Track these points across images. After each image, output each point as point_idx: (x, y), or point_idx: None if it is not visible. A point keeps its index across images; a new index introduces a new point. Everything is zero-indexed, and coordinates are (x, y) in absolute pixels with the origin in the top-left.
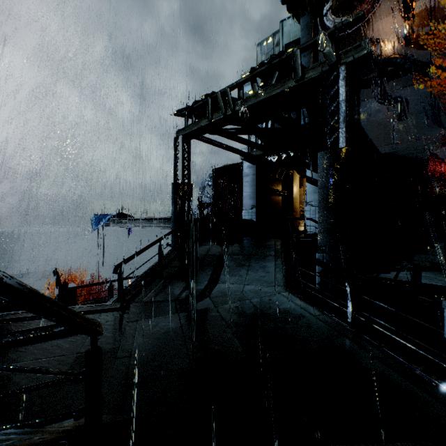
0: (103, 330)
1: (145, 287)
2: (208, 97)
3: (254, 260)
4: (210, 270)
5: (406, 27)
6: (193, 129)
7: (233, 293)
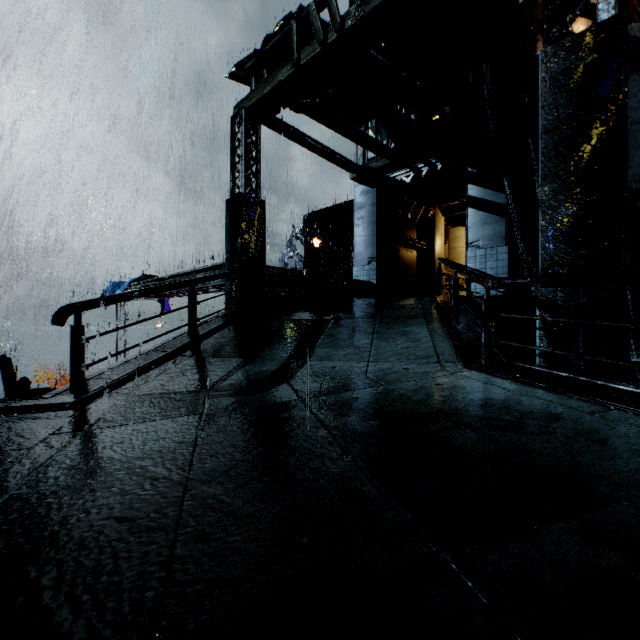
0: None
1: (146, 368)
2: (292, 20)
3: (382, 324)
4: (294, 341)
5: None
6: (264, 92)
7: (343, 375)
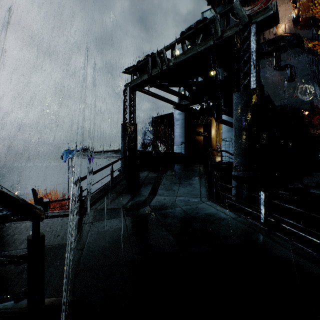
0: (43, 215)
1: (99, 198)
2: (149, 57)
3: (183, 179)
4: (150, 187)
5: (294, 13)
6: (137, 82)
7: (167, 202)
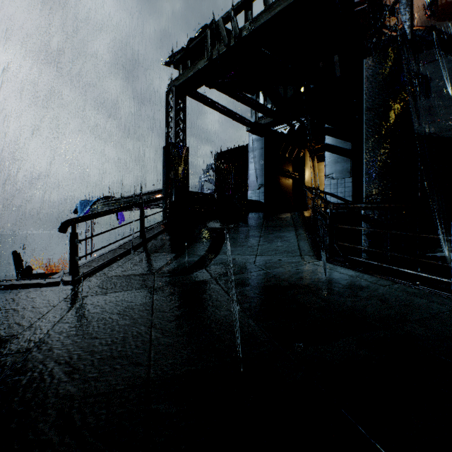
0: None
1: (115, 259)
2: (207, 29)
3: (266, 231)
4: (209, 242)
5: None
6: (188, 75)
7: (240, 264)
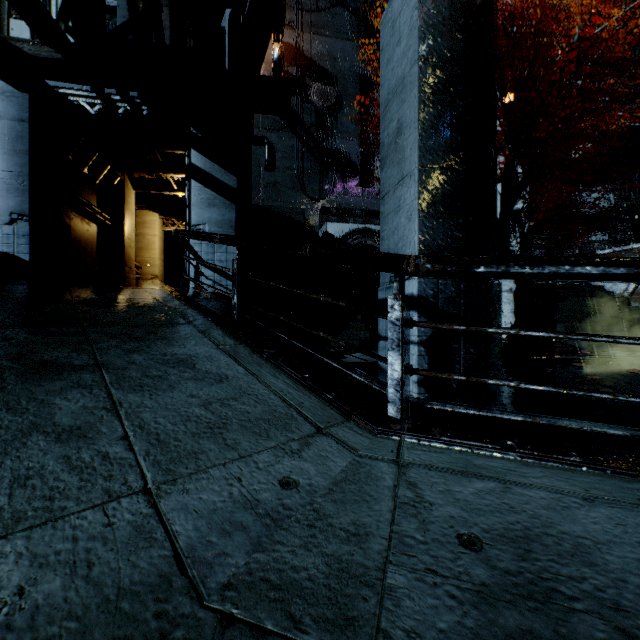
0: None
1: None
2: None
3: (109, 341)
4: None
5: (277, 50)
6: None
7: None
